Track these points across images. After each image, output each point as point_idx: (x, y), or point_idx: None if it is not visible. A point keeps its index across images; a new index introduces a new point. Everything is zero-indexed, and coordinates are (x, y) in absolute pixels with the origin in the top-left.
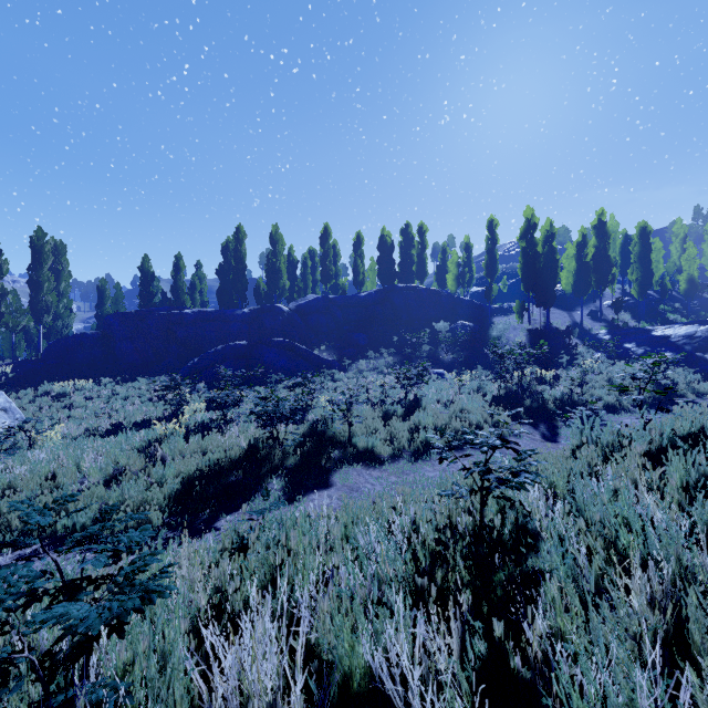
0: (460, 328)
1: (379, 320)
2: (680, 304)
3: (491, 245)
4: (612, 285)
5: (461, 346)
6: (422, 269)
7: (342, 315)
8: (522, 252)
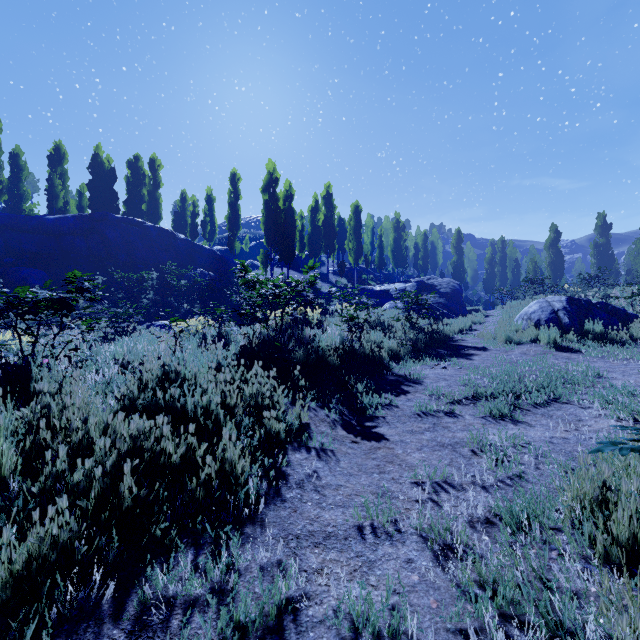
0: (199, 275)
1: (81, 256)
2: (373, 276)
3: (234, 198)
4: (334, 254)
5: (200, 296)
6: (154, 210)
7: (4, 241)
8: (265, 205)
